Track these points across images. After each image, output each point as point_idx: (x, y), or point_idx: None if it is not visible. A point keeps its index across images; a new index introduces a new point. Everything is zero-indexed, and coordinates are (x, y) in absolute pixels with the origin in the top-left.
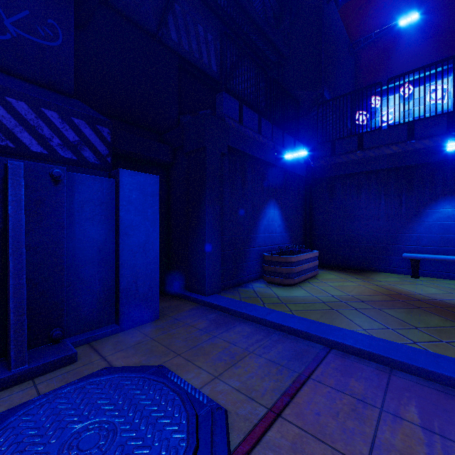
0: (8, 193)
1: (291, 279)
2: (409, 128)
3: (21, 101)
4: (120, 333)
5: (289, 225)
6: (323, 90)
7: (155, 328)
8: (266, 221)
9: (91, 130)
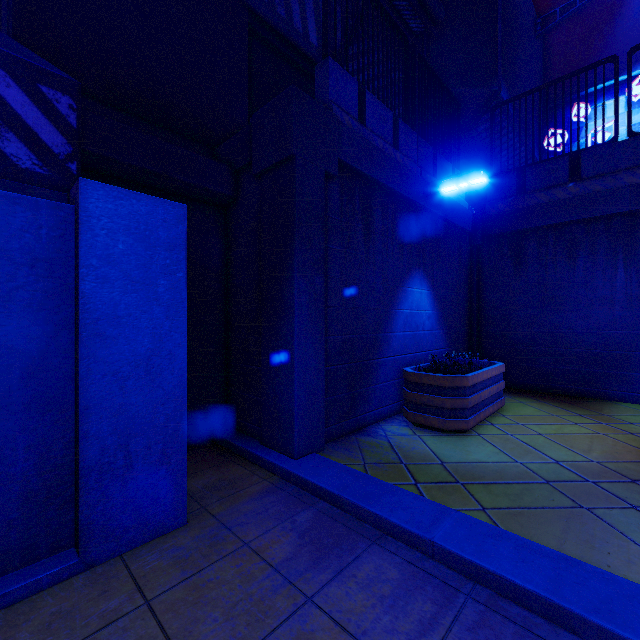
0: None
1: (462, 421)
2: None
3: None
4: (79, 577)
5: (445, 316)
6: (500, 86)
7: (168, 560)
8: (407, 308)
9: (23, 94)
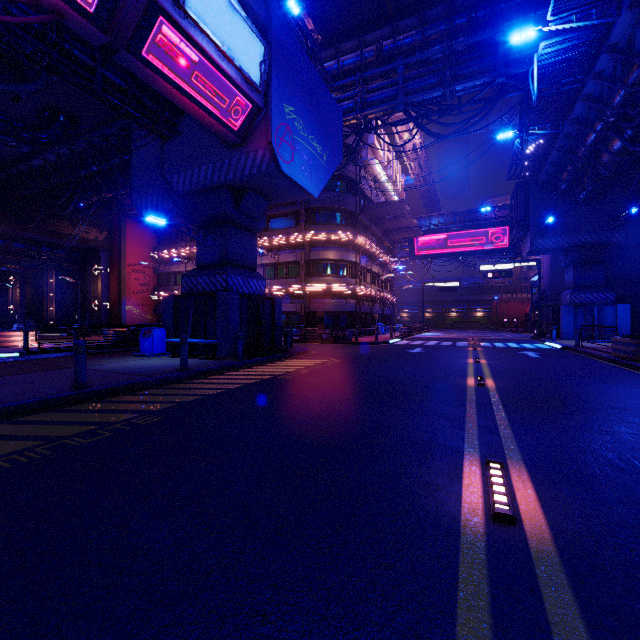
0: (594, 312)
1: None
2: None
3: (594, 294)
4: None
5: None
6: None
7: None
8: None
9: (609, 295)
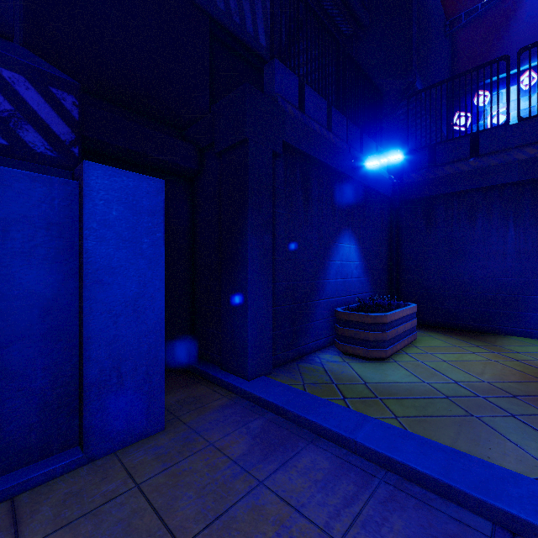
0: None
1: (382, 350)
2: None
3: None
4: (84, 468)
5: (370, 266)
6: (415, 77)
7: (151, 455)
8: (338, 260)
9: (38, 94)
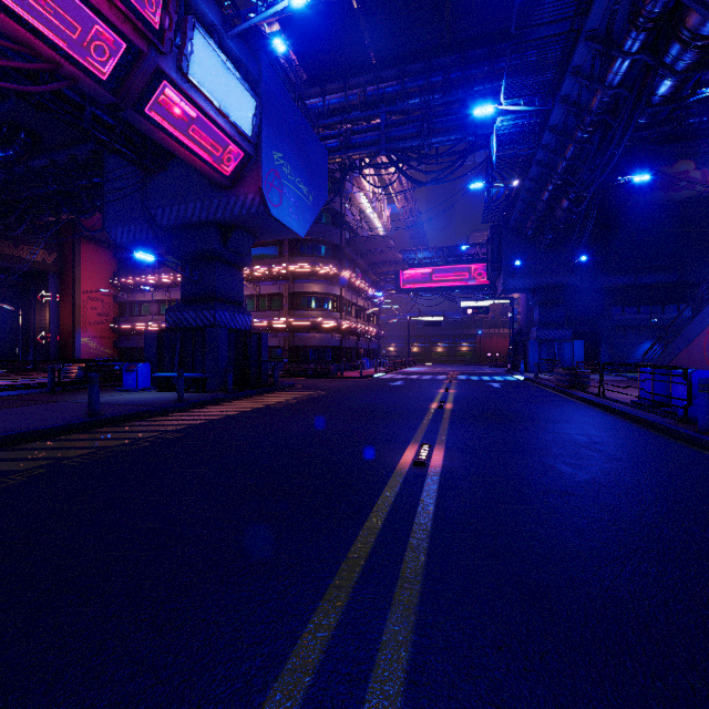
0: (555, 347)
1: None
2: None
3: (556, 331)
4: None
5: None
6: None
7: None
8: (643, 349)
9: (568, 332)
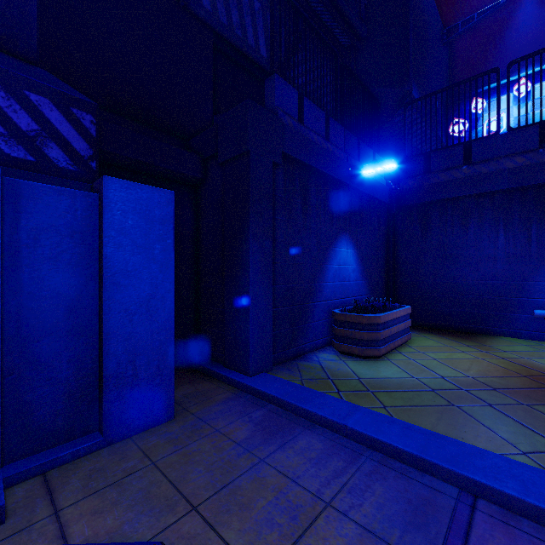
0: None
1: (376, 349)
2: (542, 130)
3: None
4: (104, 450)
5: (367, 270)
6: (412, 86)
7: (163, 440)
8: (336, 264)
9: (61, 115)
